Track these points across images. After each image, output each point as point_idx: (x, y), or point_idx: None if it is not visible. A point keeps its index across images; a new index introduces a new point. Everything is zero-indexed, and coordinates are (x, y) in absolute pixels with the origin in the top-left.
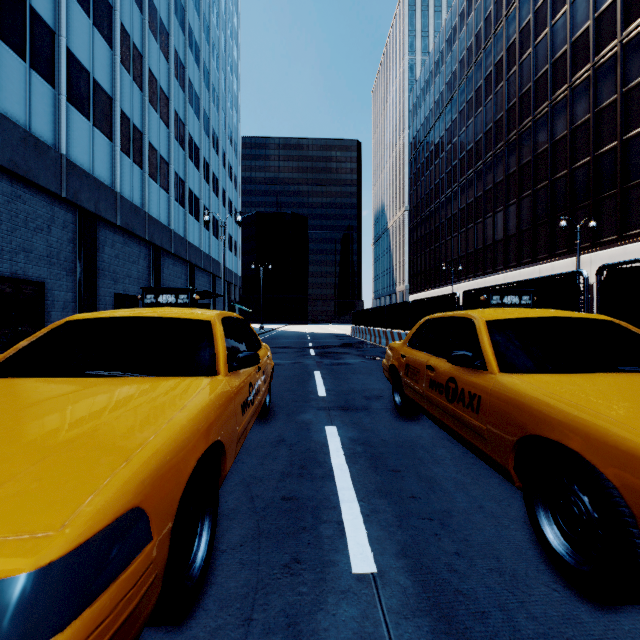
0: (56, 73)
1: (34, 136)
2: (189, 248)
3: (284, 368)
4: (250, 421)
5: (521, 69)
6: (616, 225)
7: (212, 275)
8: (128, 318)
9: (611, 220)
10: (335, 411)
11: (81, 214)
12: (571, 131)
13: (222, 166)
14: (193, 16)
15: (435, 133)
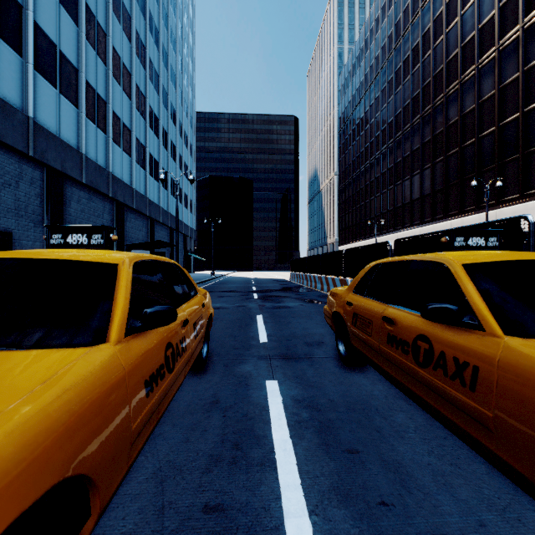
0: (23, 43)
1: (1, 99)
2: (149, 205)
3: (228, 311)
4: (167, 394)
5: (435, 53)
6: (518, 185)
7: (170, 228)
8: (3, 260)
9: (514, 181)
10: (276, 361)
11: (48, 172)
12: (478, 105)
13: (179, 135)
14: (153, 4)
15: (361, 109)
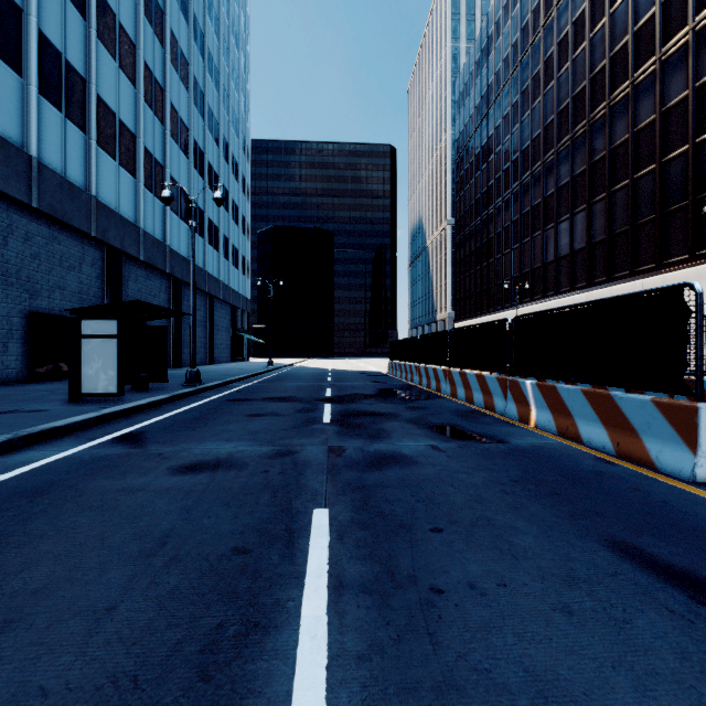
0: None
1: None
2: (171, 257)
3: (233, 487)
4: None
5: (613, 20)
6: None
7: (209, 296)
8: None
9: None
10: None
11: None
12: (695, 90)
13: (224, 159)
14: None
15: (488, 123)
